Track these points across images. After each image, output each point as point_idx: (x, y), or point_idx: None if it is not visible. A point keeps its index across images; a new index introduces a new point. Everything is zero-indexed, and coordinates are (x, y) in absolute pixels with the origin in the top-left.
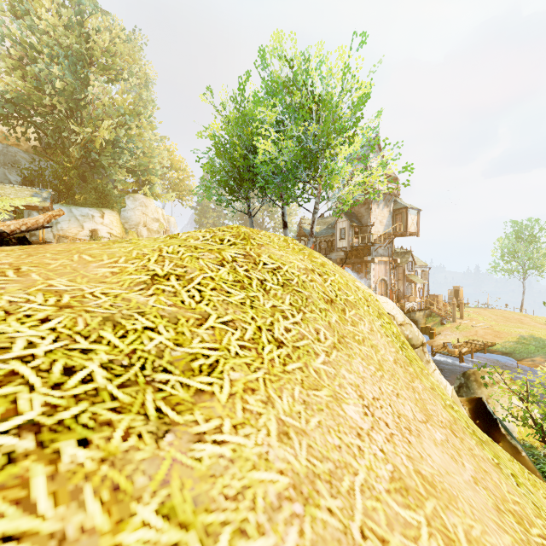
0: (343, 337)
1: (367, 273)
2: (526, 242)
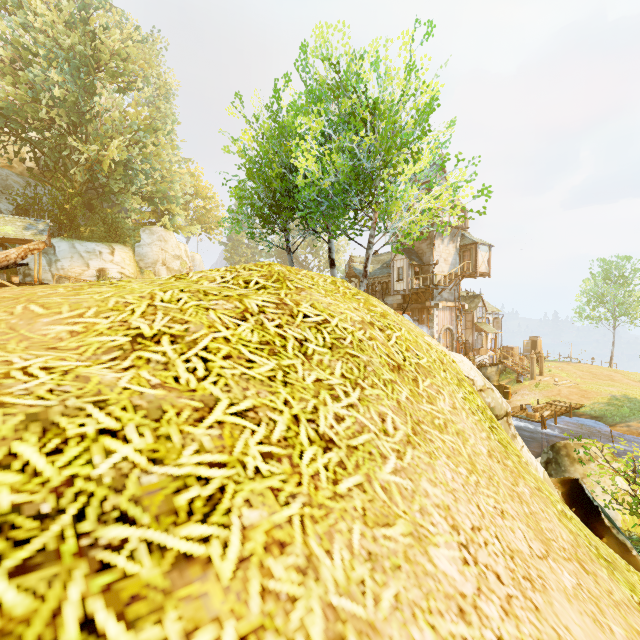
0: (418, 423)
1: (429, 321)
2: (617, 284)
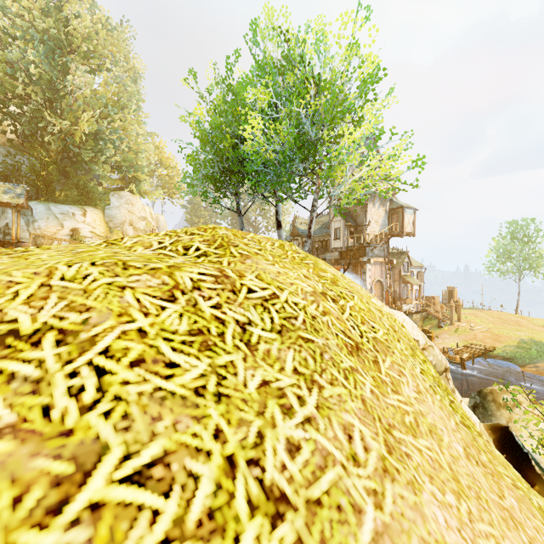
0: (390, 429)
1: (362, 274)
2: (522, 243)
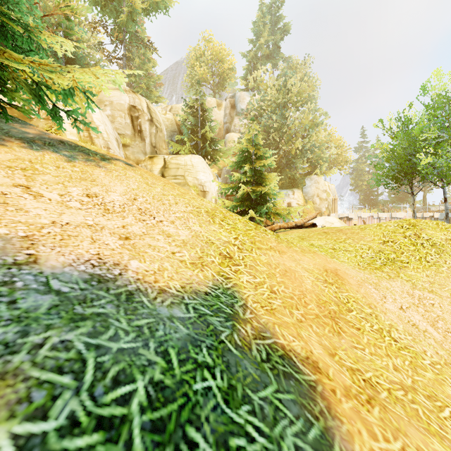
0: None
1: None
2: None
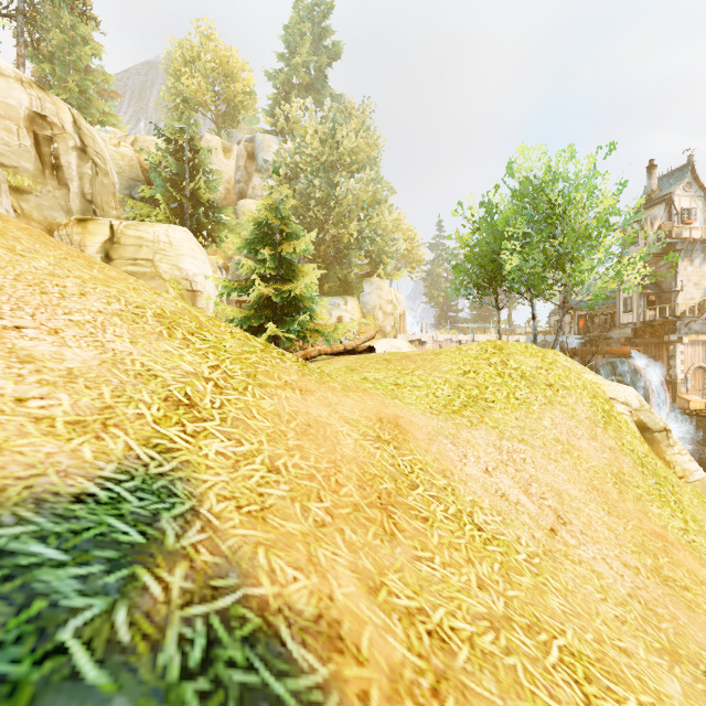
0: (552, 402)
1: (670, 358)
2: None
